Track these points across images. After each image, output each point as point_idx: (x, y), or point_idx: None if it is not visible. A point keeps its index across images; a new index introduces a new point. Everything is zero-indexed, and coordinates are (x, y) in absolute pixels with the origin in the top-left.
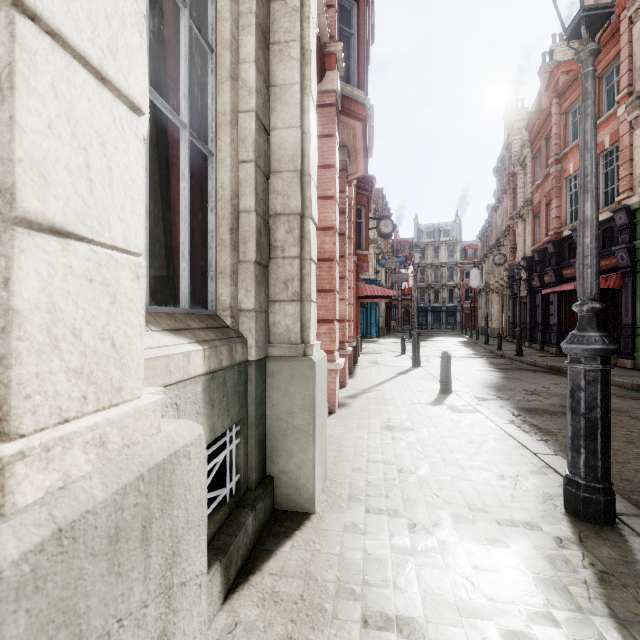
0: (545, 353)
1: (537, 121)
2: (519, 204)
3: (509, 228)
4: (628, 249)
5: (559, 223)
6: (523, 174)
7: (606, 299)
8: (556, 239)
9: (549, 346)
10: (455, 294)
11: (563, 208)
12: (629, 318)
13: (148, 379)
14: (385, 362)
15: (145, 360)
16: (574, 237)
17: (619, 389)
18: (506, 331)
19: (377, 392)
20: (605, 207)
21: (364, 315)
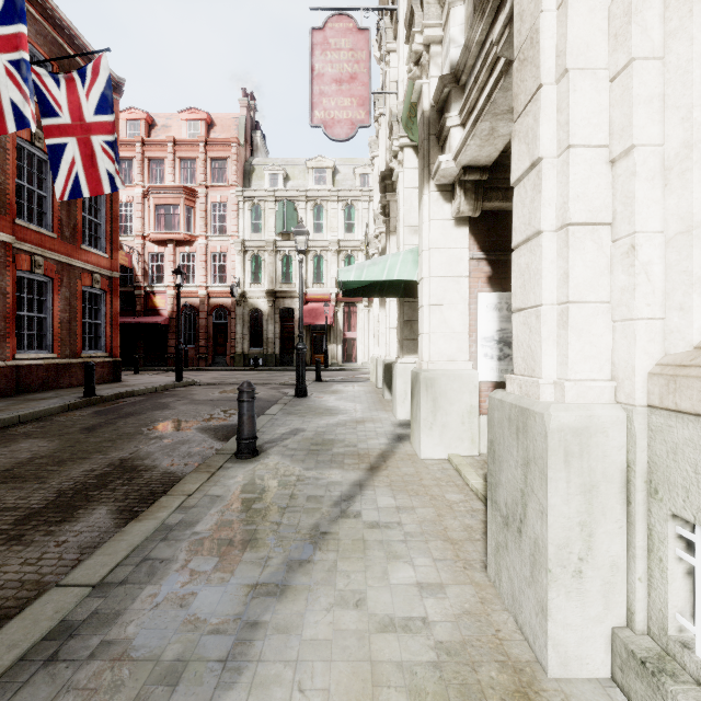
0: None
1: None
2: None
3: None
4: None
5: None
6: None
7: None
8: None
9: None
10: None
11: None
12: None
13: (693, 400)
14: None
15: (688, 378)
16: None
17: None
18: None
19: None
20: None
21: None
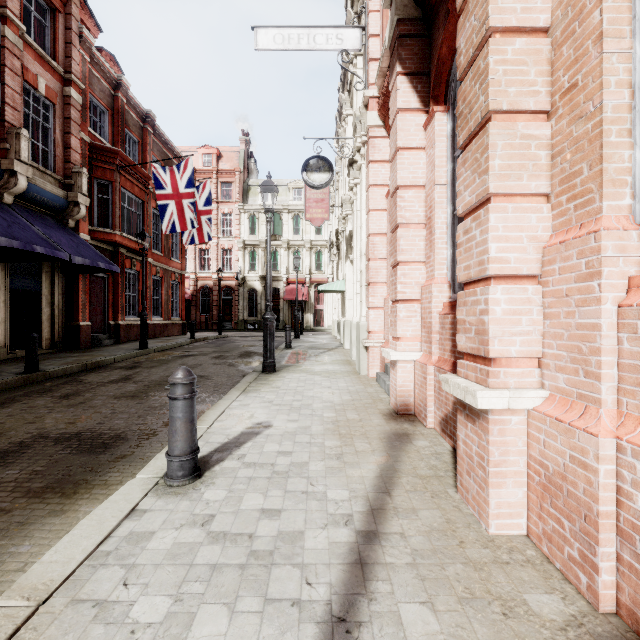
0: None
1: None
2: None
3: None
4: None
5: None
6: None
7: None
8: None
9: None
10: None
11: None
12: None
13: None
14: None
15: None
16: None
17: None
18: None
19: (357, 460)
20: None
21: None
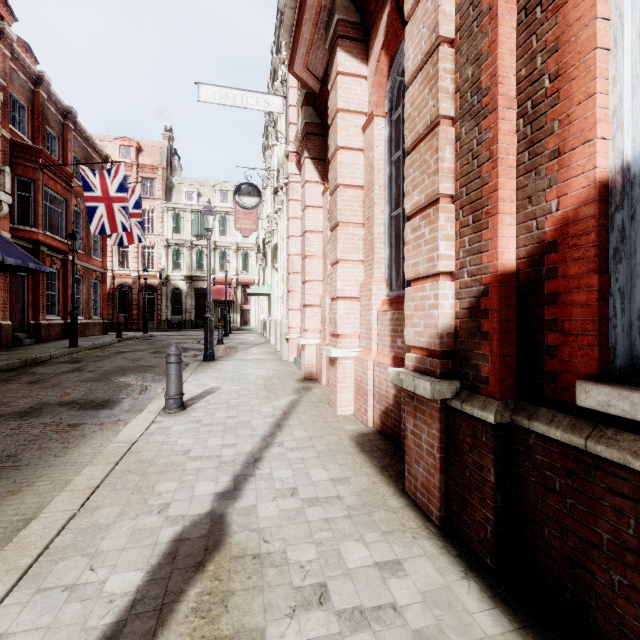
0: None
1: None
2: None
3: None
4: None
5: None
6: None
7: None
8: None
9: None
10: None
11: None
12: None
13: None
14: None
15: None
16: None
17: None
18: None
19: (278, 398)
20: None
21: None
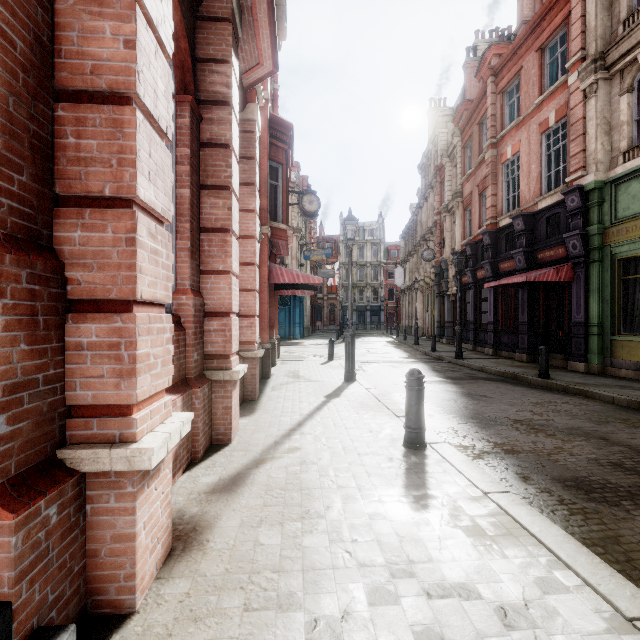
0: (481, 354)
1: (465, 111)
2: (447, 198)
3: (436, 223)
4: (582, 236)
5: (495, 212)
6: (451, 167)
7: (549, 294)
8: (492, 230)
9: (483, 346)
10: (379, 294)
11: (500, 196)
12: (582, 315)
13: None
14: (309, 374)
15: None
16: (515, 226)
17: (619, 409)
18: (431, 330)
19: (289, 458)
20: (551, 191)
21: (287, 313)
